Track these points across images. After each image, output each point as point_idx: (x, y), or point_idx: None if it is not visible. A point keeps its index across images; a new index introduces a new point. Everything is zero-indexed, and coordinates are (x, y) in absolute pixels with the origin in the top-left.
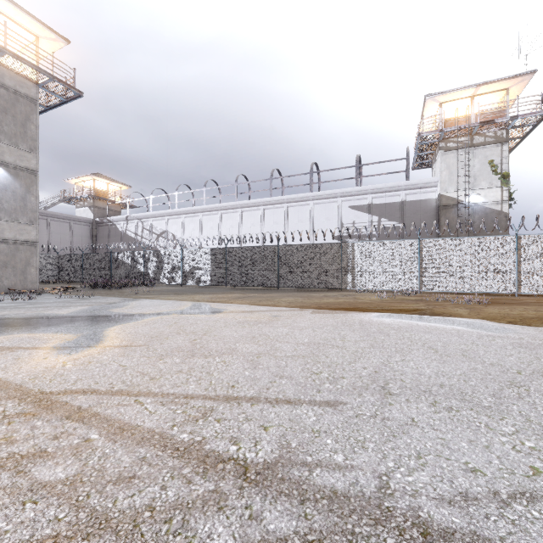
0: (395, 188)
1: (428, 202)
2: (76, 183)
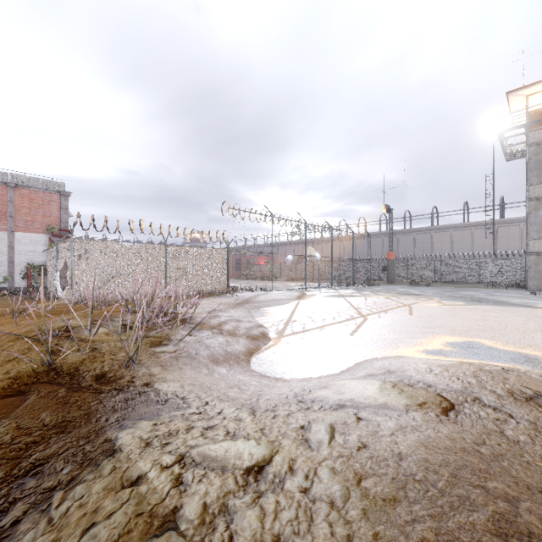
0: None
1: None
2: None
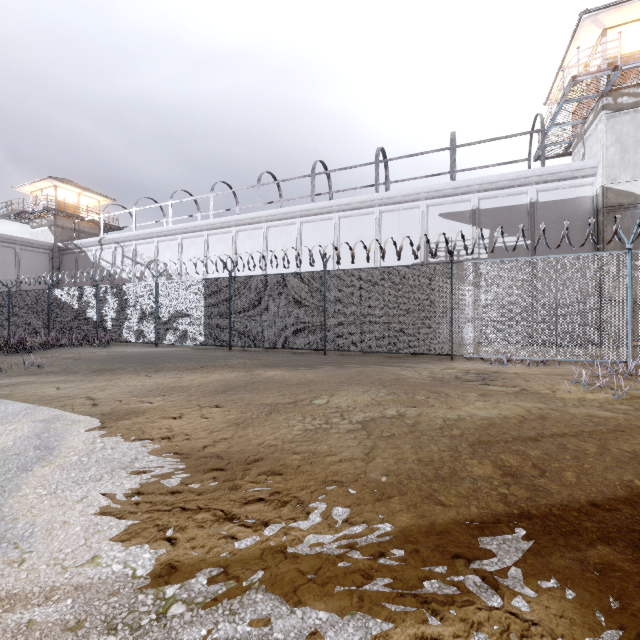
0: (520, 181)
1: (579, 202)
2: (32, 193)
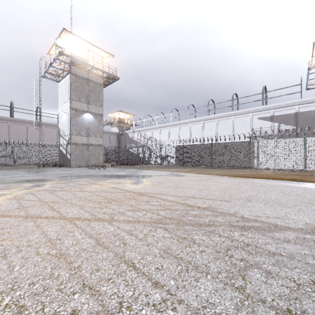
0: (291, 104)
1: None
2: (111, 116)
